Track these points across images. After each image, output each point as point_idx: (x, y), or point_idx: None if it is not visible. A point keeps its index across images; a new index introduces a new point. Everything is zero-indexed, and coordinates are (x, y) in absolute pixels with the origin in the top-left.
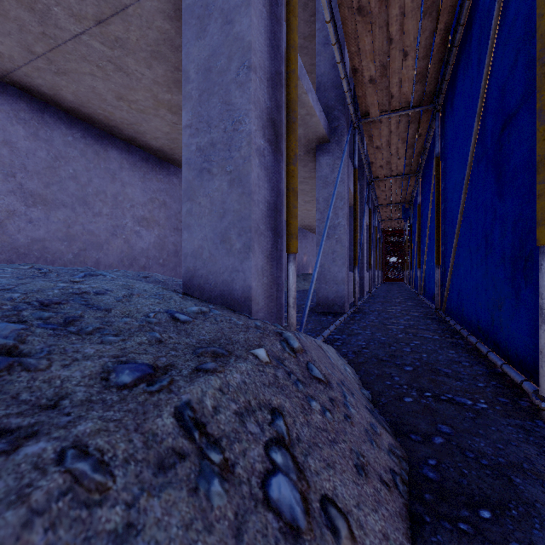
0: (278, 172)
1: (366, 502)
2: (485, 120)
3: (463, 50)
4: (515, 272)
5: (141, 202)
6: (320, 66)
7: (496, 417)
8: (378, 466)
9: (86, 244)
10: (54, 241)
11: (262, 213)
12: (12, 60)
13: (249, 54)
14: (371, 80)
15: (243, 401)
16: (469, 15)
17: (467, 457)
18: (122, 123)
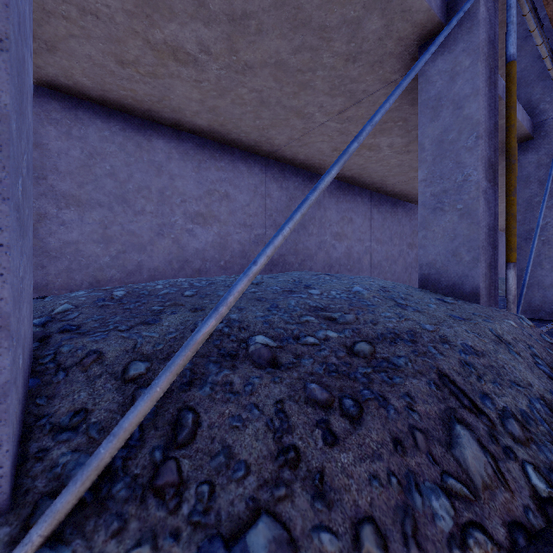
0: (494, 200)
1: None
2: None
3: None
4: None
5: (336, 221)
6: (520, 62)
7: None
8: None
9: (304, 257)
10: (289, 255)
11: (485, 234)
12: (278, 146)
13: (477, 128)
14: None
15: (512, 336)
16: None
17: None
18: (329, 165)
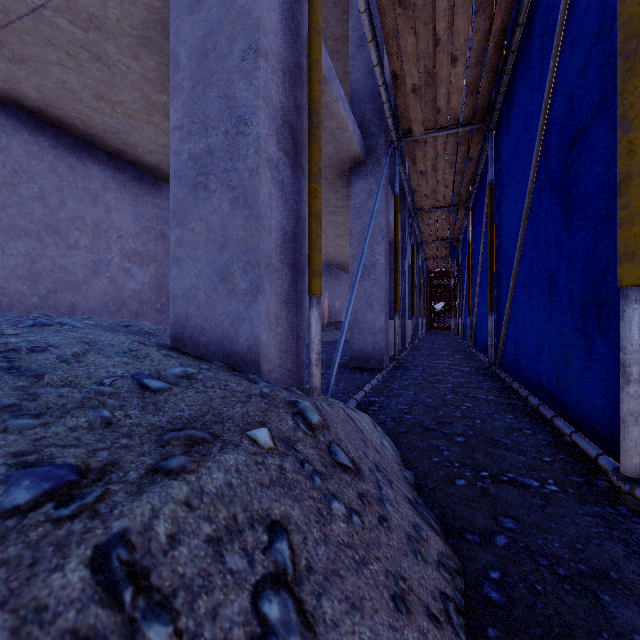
0: (297, 192)
1: None
2: (549, 137)
3: (521, 57)
4: (586, 319)
5: (132, 232)
6: (354, 72)
7: (569, 504)
8: (424, 591)
9: (57, 284)
10: (13, 279)
11: (276, 243)
12: None
13: (257, 34)
14: (414, 89)
15: (225, 517)
16: (529, 14)
17: (538, 565)
18: (105, 130)
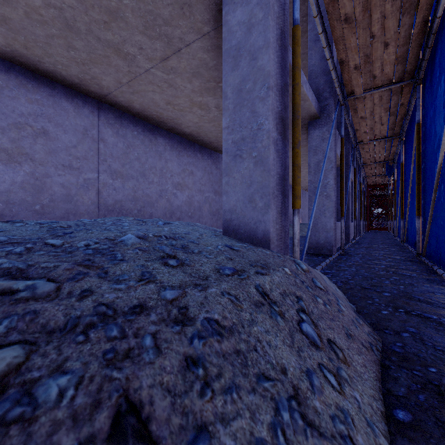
0: (285, 153)
1: (353, 350)
2: None
3: (440, 36)
4: None
5: (177, 172)
6: (311, 59)
7: None
8: (360, 338)
9: (144, 203)
10: (127, 201)
11: (276, 182)
12: (108, 88)
13: (268, 79)
14: (356, 67)
15: (282, 290)
16: None
17: (425, 345)
18: (167, 119)
